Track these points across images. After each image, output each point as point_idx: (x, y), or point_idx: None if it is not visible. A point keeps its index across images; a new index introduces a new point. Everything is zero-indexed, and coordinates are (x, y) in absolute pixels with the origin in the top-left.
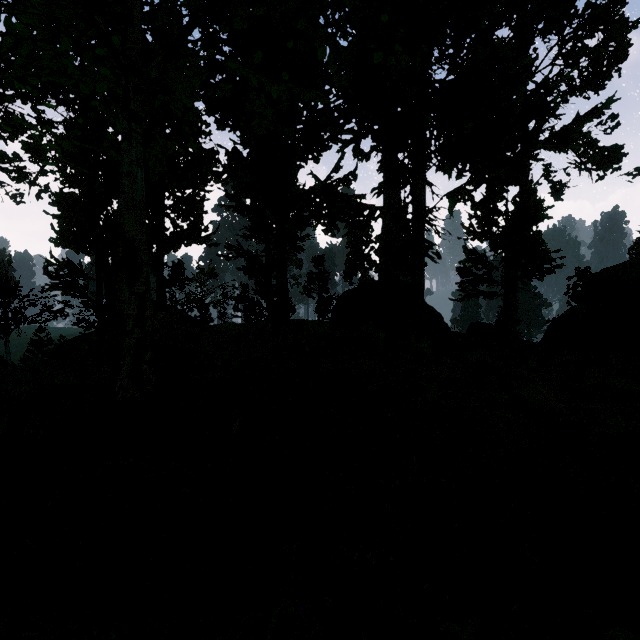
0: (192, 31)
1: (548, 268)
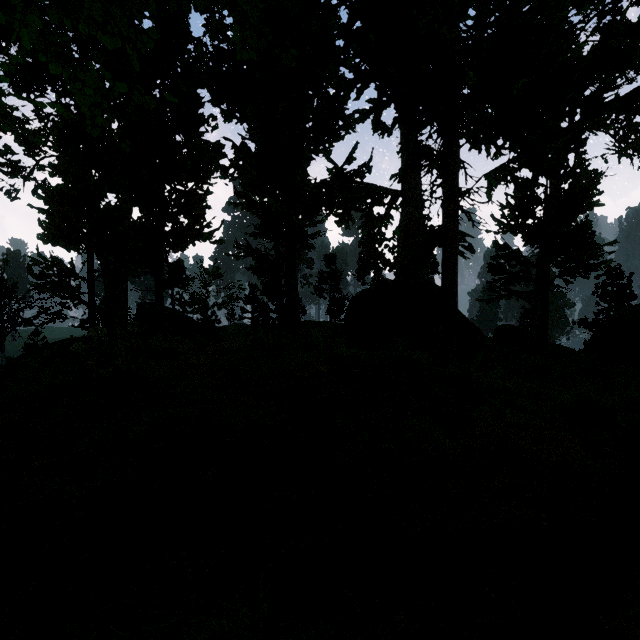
0: None
1: (594, 264)
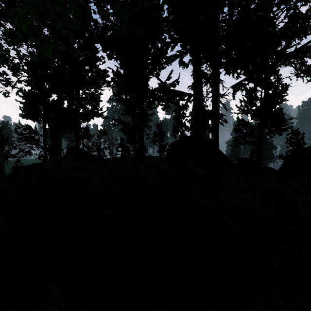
0: None
1: (284, 128)
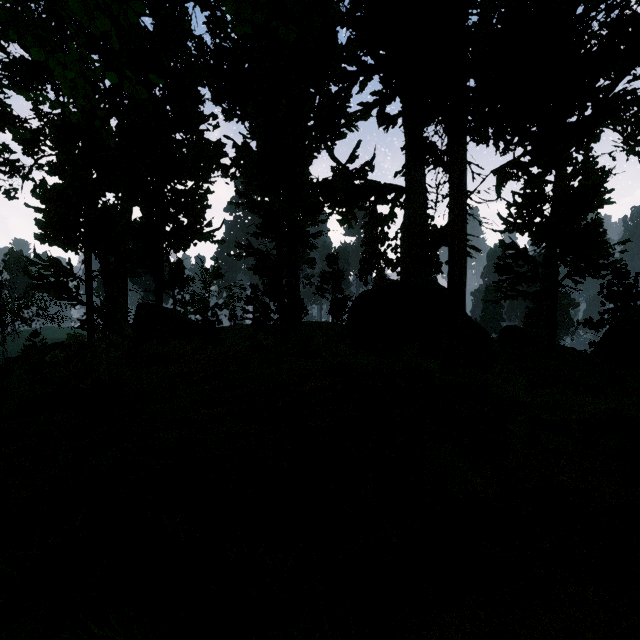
0: None
1: (604, 264)
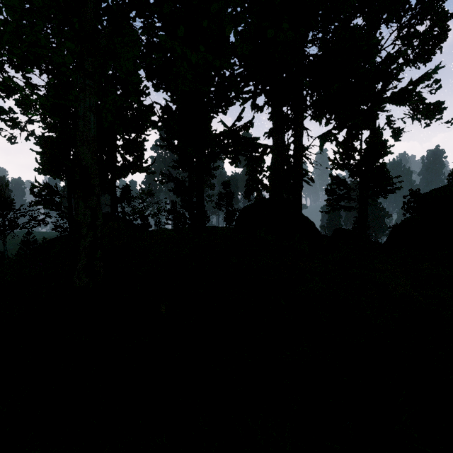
0: (132, 11)
1: (390, 189)
